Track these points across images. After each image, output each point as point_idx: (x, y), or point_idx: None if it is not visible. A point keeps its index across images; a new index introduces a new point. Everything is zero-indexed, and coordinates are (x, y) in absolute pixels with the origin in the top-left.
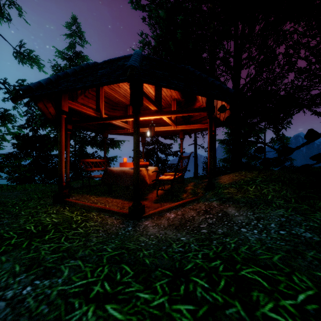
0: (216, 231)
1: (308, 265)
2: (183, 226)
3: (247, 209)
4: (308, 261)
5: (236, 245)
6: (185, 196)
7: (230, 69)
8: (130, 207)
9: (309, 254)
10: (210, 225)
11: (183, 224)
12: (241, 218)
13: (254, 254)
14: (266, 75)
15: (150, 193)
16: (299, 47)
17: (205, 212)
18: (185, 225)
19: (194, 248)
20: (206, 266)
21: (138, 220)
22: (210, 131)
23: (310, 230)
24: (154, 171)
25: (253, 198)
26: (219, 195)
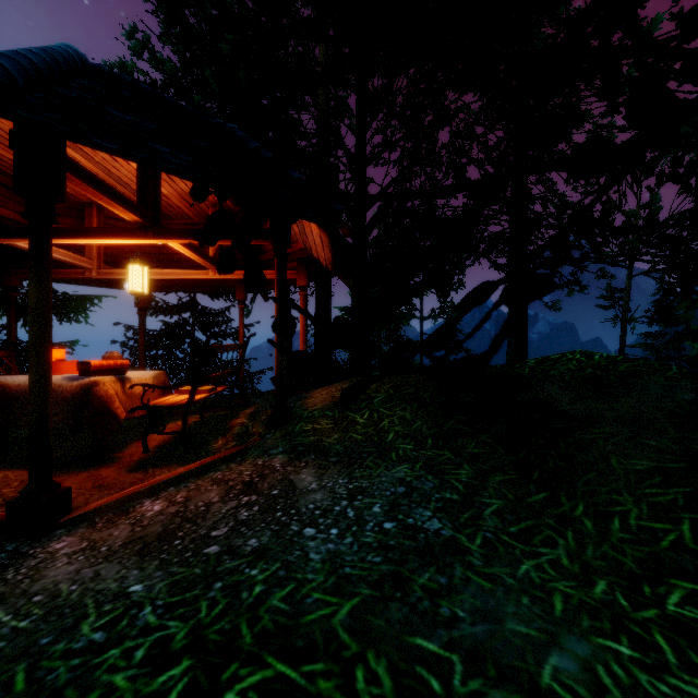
0: (242, 547)
1: (407, 616)
2: (164, 542)
3: (339, 470)
4: (411, 604)
5: (268, 586)
6: (219, 446)
7: (349, 157)
8: (11, 502)
9: (420, 581)
10: (239, 527)
11: (168, 535)
12: (318, 497)
13: (297, 610)
14: (421, 184)
15: (134, 443)
16: (471, 141)
17: (246, 488)
18: (172, 538)
19: (145, 620)
20: (134, 694)
21: (38, 539)
22: (281, 286)
23: (442, 511)
24: (135, 384)
25: (360, 441)
26: (293, 439)
